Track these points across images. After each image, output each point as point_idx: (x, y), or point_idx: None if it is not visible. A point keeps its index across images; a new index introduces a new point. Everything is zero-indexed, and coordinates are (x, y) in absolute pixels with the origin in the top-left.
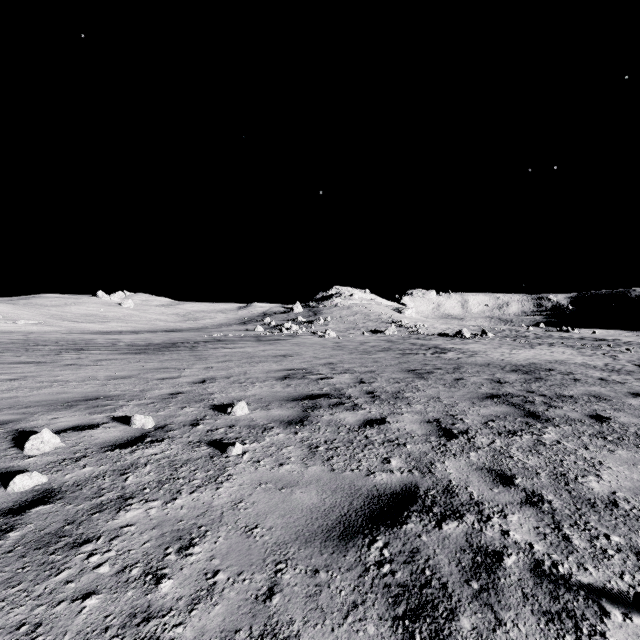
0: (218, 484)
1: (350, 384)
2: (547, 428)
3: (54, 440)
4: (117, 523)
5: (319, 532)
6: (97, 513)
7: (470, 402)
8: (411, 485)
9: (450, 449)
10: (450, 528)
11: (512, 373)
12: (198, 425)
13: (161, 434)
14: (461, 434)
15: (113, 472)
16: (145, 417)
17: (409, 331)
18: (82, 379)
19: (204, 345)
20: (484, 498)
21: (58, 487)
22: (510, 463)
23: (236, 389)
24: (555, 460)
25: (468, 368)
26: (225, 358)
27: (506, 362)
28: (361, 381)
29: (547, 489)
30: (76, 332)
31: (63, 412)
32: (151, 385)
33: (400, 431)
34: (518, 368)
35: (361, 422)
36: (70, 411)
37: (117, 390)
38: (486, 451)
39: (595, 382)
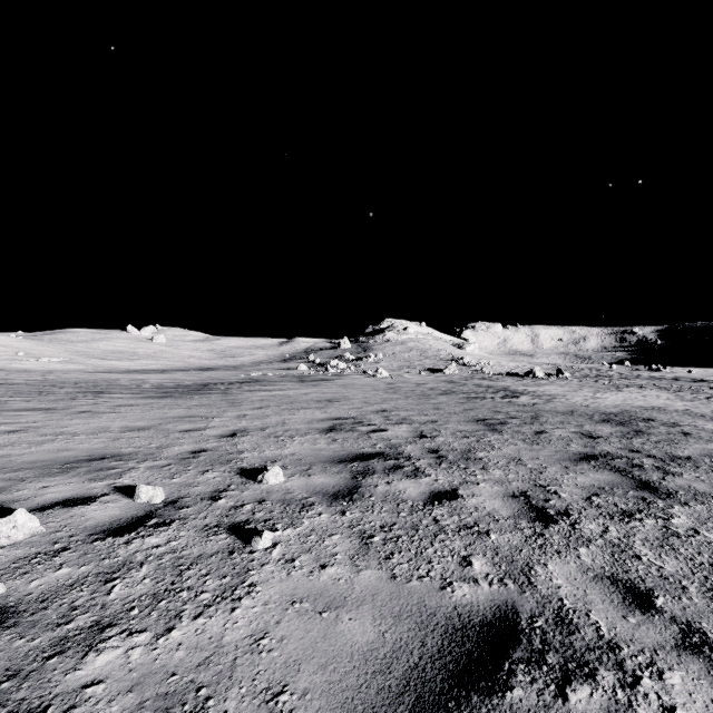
0: (234, 601)
1: (409, 439)
2: (673, 508)
3: (31, 523)
4: (79, 678)
5: (378, 704)
6: (55, 656)
7: (561, 466)
8: (507, 608)
9: (550, 542)
10: (580, 700)
11: (604, 424)
12: (219, 499)
13: (171, 513)
14: (560, 516)
15: (96, 577)
16: (153, 488)
17: (472, 370)
18: (92, 431)
19: (239, 387)
20: (619, 635)
21: (15, 604)
22: (639, 568)
23: (271, 445)
24: (702, 563)
25: (548, 417)
26: (262, 403)
27: (593, 409)
28: (422, 435)
29: (708, 619)
30: (102, 371)
31: (57, 478)
32: (171, 439)
33: (479, 511)
34: (609, 417)
35: (426, 496)
36: (66, 476)
37: (130, 446)
38: (600, 546)
39: (711, 437)
